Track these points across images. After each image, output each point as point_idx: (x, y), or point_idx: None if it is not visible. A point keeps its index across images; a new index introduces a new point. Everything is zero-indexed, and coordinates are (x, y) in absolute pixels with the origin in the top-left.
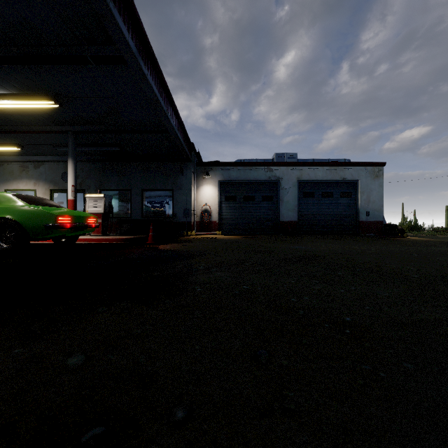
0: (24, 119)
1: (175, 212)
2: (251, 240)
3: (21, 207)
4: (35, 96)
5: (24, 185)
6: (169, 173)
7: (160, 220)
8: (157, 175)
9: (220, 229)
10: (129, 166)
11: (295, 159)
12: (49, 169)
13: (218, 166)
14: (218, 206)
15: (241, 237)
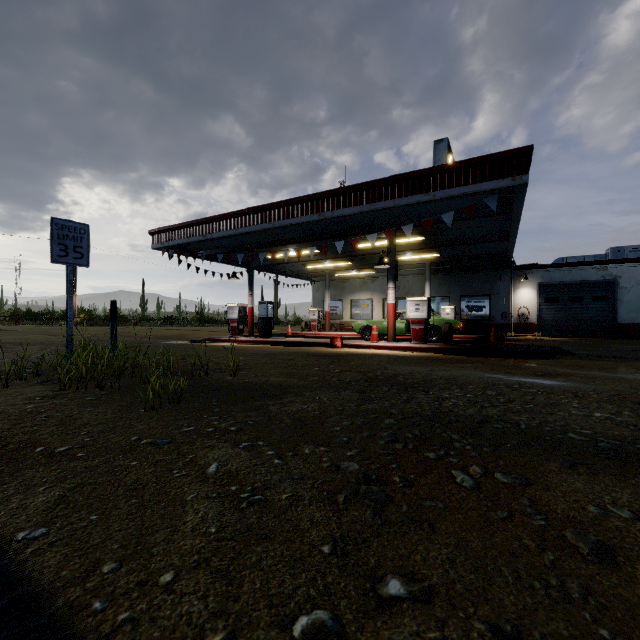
0: (401, 259)
1: (492, 315)
2: (583, 342)
3: (440, 319)
4: (427, 252)
5: (363, 296)
6: (486, 280)
7: (478, 322)
8: (474, 282)
9: (538, 331)
10: (447, 277)
11: (639, 252)
12: (382, 282)
13: (536, 269)
14: (537, 308)
15: (567, 339)
